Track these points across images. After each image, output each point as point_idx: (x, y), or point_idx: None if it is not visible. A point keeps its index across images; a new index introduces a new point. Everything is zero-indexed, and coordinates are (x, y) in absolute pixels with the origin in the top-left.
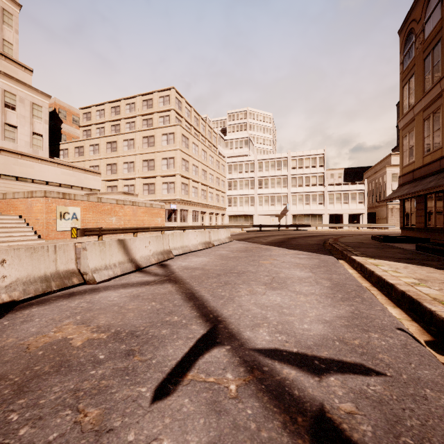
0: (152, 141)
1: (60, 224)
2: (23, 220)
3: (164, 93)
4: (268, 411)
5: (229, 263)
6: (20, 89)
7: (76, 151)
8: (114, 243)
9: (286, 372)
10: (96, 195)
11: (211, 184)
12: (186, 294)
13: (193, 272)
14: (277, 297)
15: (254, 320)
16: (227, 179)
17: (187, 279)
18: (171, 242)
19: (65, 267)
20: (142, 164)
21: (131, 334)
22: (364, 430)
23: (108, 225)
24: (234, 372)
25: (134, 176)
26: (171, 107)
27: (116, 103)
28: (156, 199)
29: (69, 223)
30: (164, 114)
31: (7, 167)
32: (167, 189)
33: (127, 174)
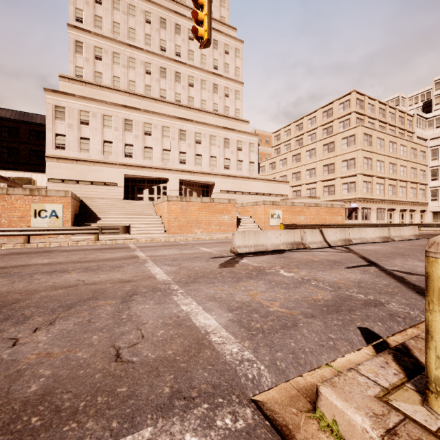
0: (332, 147)
1: (270, 221)
2: (252, 219)
3: (343, 99)
4: (381, 274)
5: (399, 251)
6: (244, 137)
7: (270, 166)
8: (317, 231)
9: (396, 272)
10: (288, 200)
11: (403, 177)
12: (359, 257)
13: (367, 251)
14: (420, 263)
15: (395, 265)
16: (430, 167)
17: (361, 253)
18: (351, 234)
19: (297, 240)
20: (322, 168)
21: (334, 260)
22: (413, 279)
23: (298, 222)
24: (374, 270)
25: (315, 180)
26: (351, 110)
27: (300, 121)
28: (336, 199)
29: (275, 221)
30: (343, 119)
31: (238, 187)
32: (347, 188)
33: (309, 179)
